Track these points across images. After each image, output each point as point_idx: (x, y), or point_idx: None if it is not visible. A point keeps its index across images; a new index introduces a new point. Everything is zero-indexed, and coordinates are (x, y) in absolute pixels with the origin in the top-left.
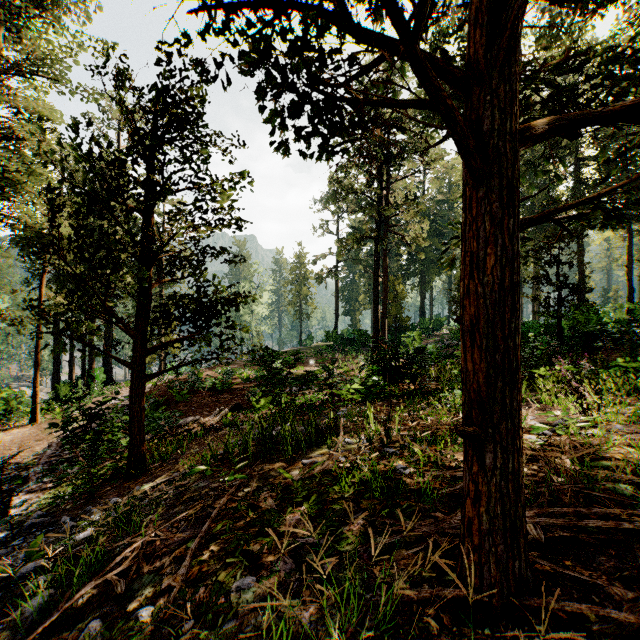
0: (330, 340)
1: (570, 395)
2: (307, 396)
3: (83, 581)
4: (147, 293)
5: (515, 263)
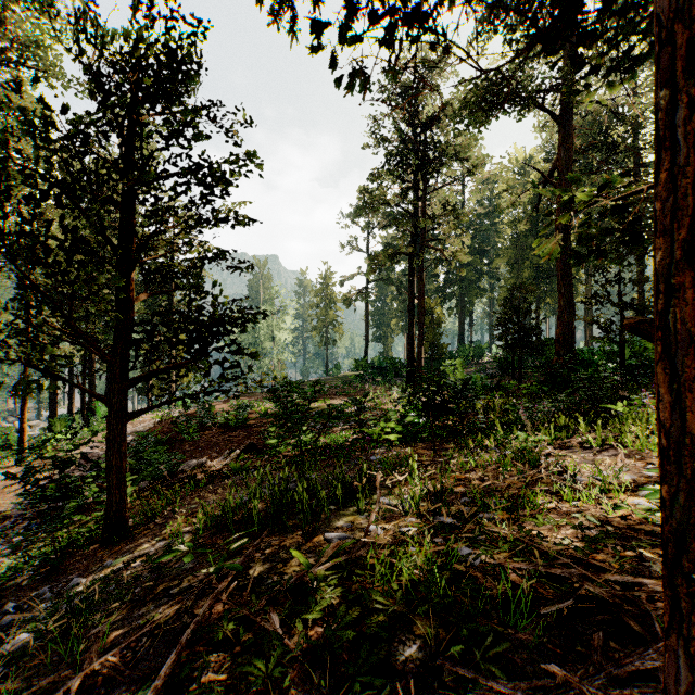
0: (359, 369)
1: None
2: (333, 435)
3: None
4: (129, 309)
5: None
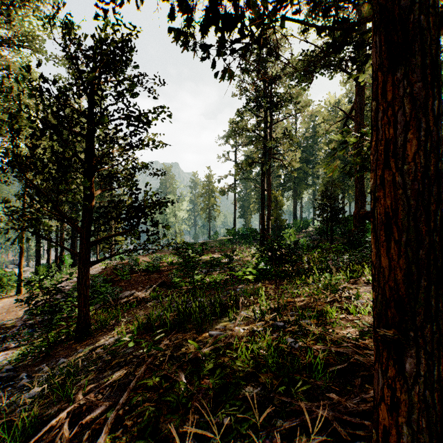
0: (230, 235)
1: None
2: (213, 276)
3: None
4: (91, 199)
5: (439, 149)
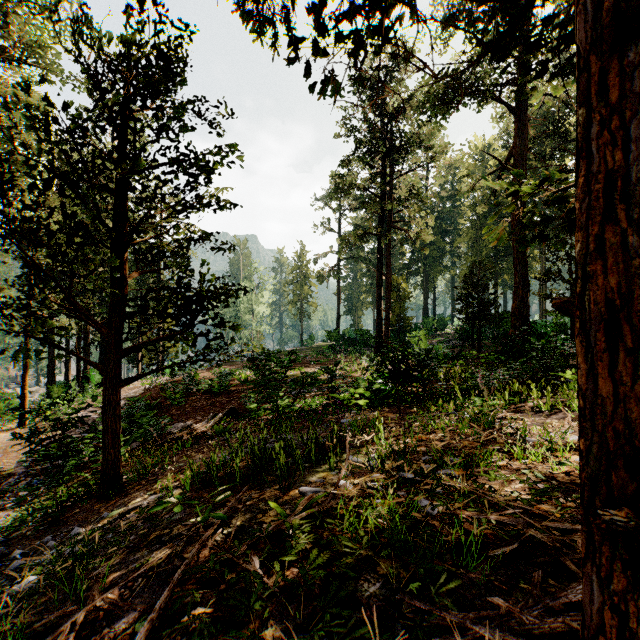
0: (331, 340)
1: None
2: (307, 400)
3: None
4: (123, 286)
5: None
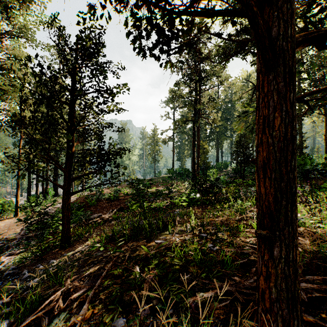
0: (170, 173)
1: (301, 203)
2: (158, 203)
3: (27, 314)
4: (71, 148)
5: (293, 123)
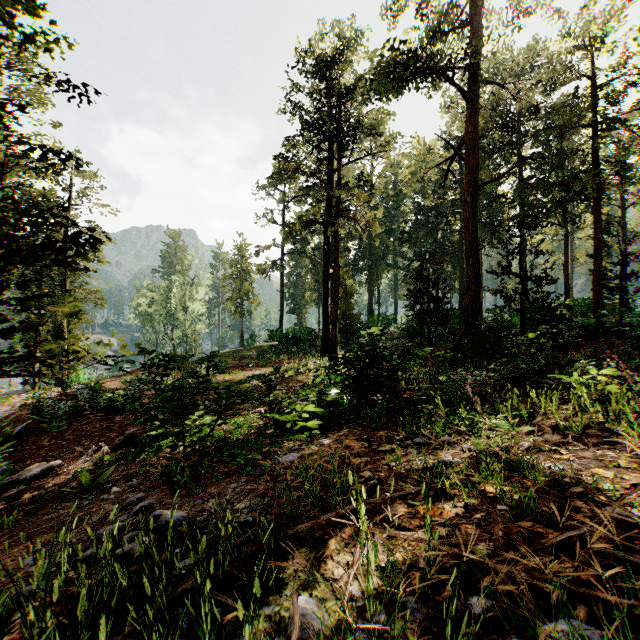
0: (274, 339)
1: None
2: (237, 419)
3: None
4: None
5: None
